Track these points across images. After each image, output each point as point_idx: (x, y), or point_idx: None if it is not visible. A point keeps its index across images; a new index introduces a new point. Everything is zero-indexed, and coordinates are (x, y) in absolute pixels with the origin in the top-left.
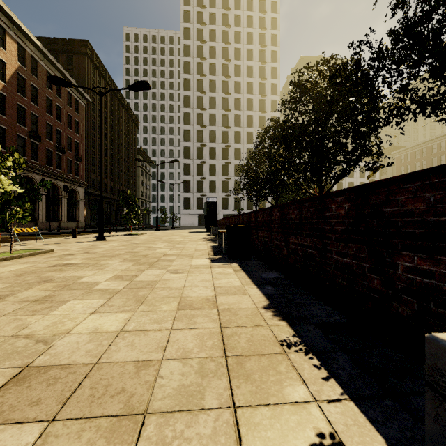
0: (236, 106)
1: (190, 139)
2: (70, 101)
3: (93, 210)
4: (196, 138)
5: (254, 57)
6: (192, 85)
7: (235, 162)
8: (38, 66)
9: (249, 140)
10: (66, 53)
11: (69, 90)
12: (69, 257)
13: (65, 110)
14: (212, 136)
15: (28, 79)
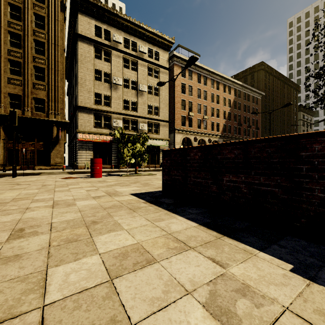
0: None
1: None
2: (253, 100)
3: None
4: None
5: None
6: None
7: None
8: (240, 93)
9: None
10: (251, 74)
11: (253, 95)
12: None
13: (251, 106)
14: None
15: (237, 101)
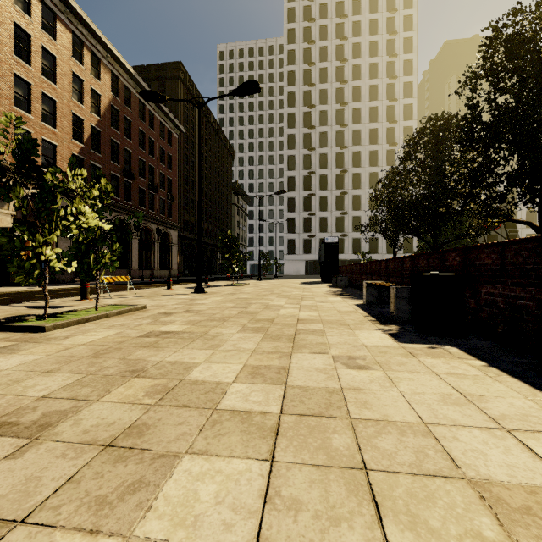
0: (355, 119)
1: (295, 167)
2: (162, 133)
3: (185, 256)
4: (303, 164)
5: (380, 51)
6: (298, 99)
7: (354, 191)
8: (131, 96)
9: (373, 161)
10: (159, 80)
11: (161, 121)
12: (165, 319)
13: (157, 143)
14: (322, 160)
15: (121, 111)
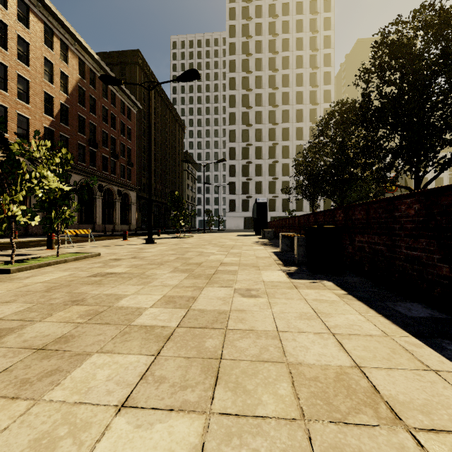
0: (284, 101)
1: (235, 140)
2: (123, 109)
3: (143, 213)
4: (242, 138)
5: (304, 46)
6: (238, 83)
7: (283, 160)
8: (96, 78)
9: (299, 136)
10: (120, 64)
11: (122, 99)
12: (114, 263)
13: (118, 118)
14: (258, 134)
15: (87, 90)
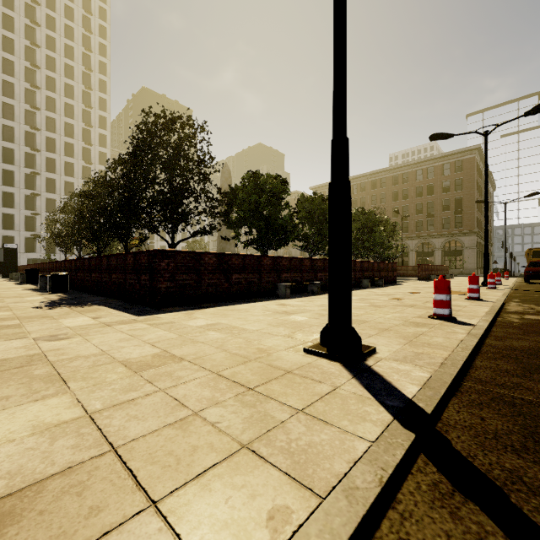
0: (49, 127)
1: None
2: None
3: None
4: None
5: (76, 77)
6: None
7: (48, 194)
8: None
9: (69, 172)
10: None
11: None
12: None
13: None
14: (8, 154)
15: None
